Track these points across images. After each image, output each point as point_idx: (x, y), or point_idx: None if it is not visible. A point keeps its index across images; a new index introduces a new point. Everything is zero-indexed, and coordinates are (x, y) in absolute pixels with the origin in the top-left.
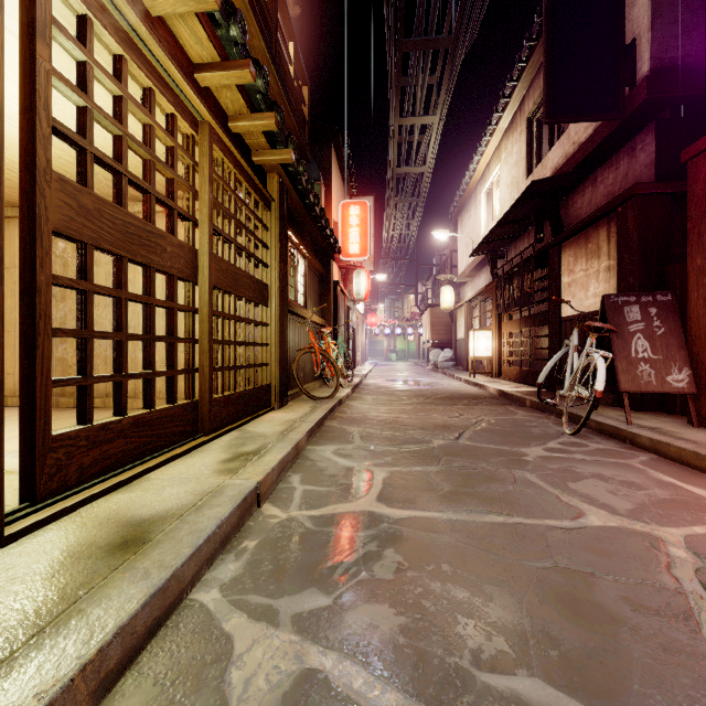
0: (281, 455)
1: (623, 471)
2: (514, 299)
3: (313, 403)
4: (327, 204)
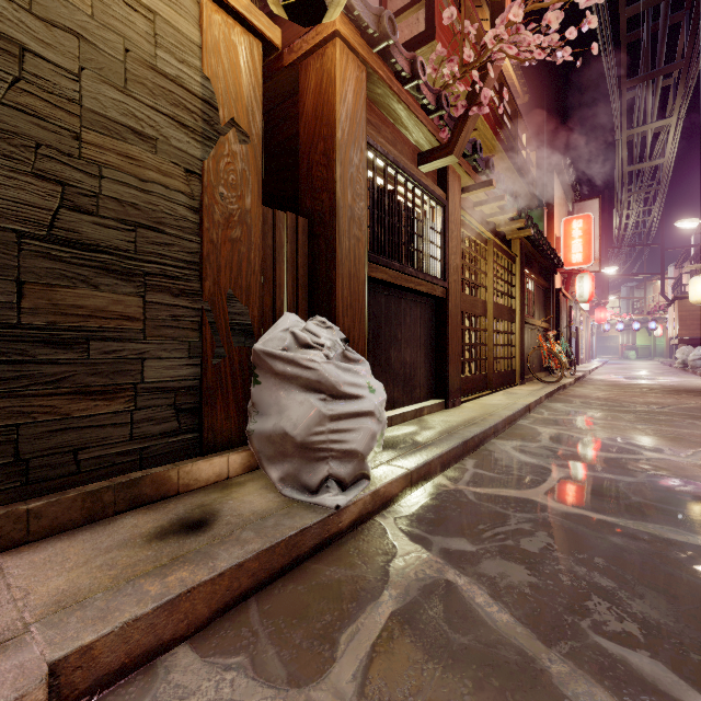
0: (534, 399)
1: None
2: None
3: (543, 384)
4: (548, 223)
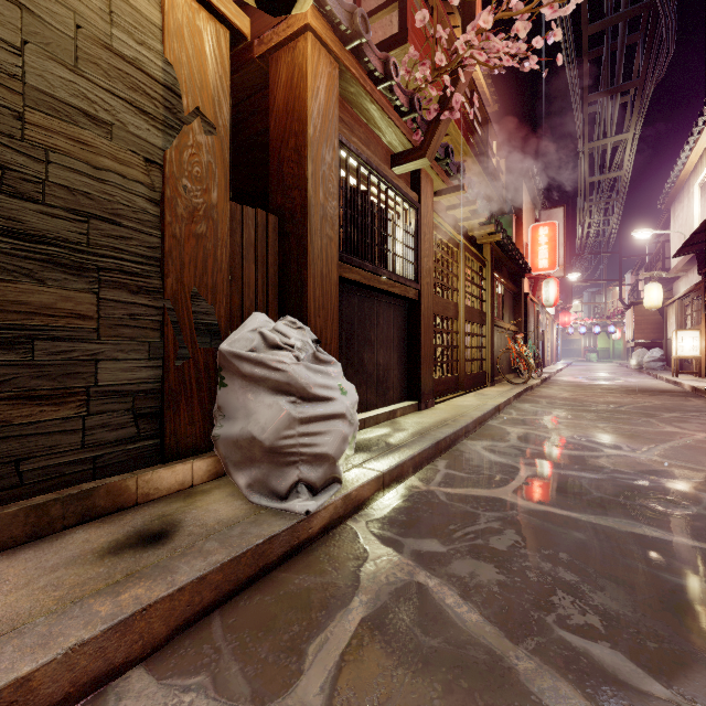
0: (504, 399)
1: None
2: None
3: (512, 385)
4: (517, 230)
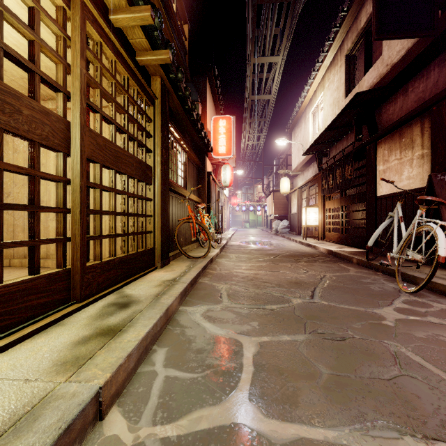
0: (146, 329)
1: None
2: (337, 184)
3: (190, 262)
4: (203, 118)
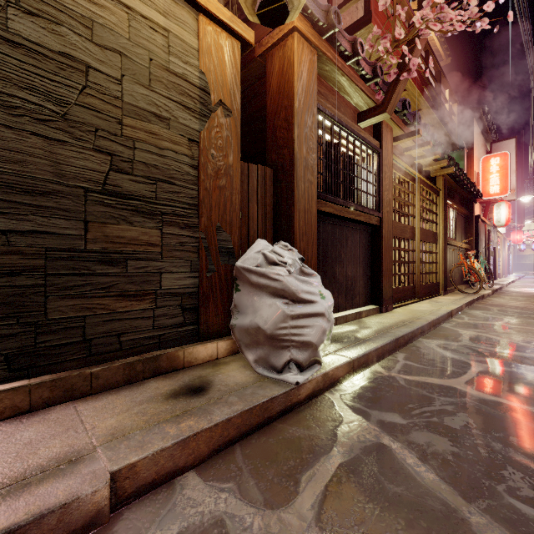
0: (456, 306)
1: None
2: None
3: (464, 295)
4: (468, 162)
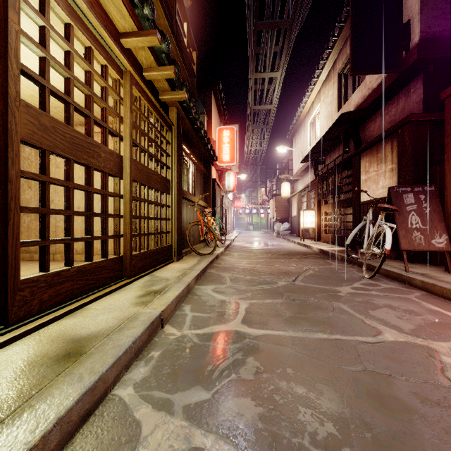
0: (178, 292)
1: (405, 303)
2: (329, 190)
3: (199, 257)
4: (208, 129)
